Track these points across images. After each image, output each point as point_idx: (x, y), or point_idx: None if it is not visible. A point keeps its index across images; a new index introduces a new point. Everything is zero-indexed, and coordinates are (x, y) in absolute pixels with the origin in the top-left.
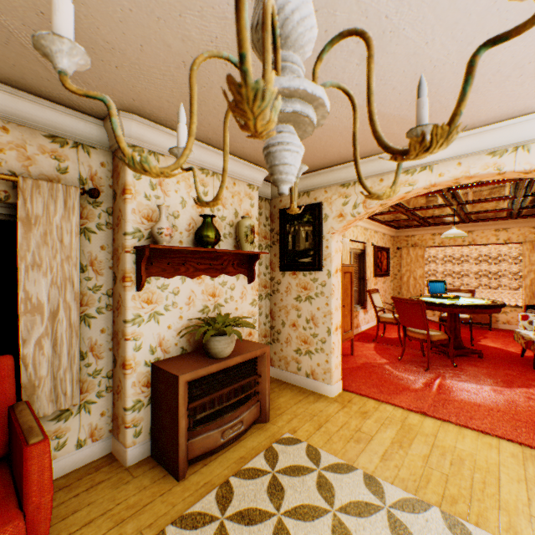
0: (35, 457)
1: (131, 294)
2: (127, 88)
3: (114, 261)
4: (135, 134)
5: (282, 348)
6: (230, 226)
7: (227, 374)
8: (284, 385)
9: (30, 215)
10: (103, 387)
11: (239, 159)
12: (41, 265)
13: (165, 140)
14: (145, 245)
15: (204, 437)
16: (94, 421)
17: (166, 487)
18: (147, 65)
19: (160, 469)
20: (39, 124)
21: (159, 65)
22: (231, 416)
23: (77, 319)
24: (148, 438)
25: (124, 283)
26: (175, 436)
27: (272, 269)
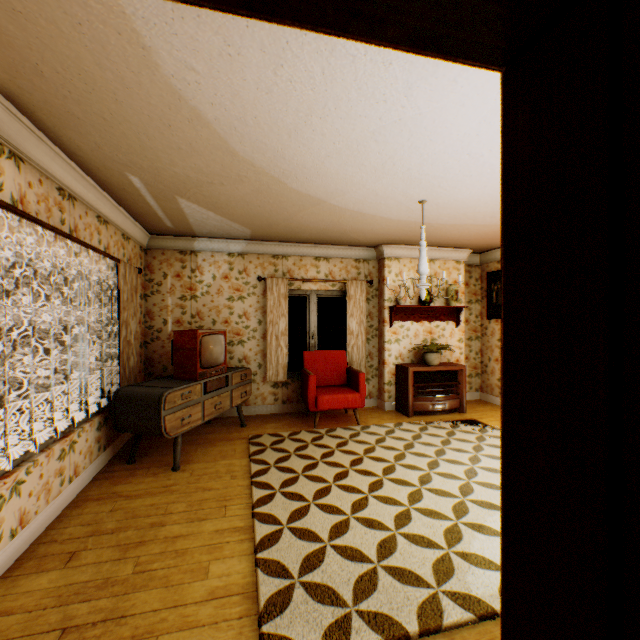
0: (361, 377)
1: (386, 329)
2: (386, 239)
3: (378, 313)
4: (388, 252)
5: (488, 377)
6: (441, 290)
7: (436, 376)
8: (487, 404)
9: (350, 295)
10: (373, 374)
11: (447, 248)
12: (353, 315)
13: (402, 251)
14: (393, 305)
15: (421, 403)
16: (370, 389)
17: (402, 417)
18: (395, 234)
19: (400, 413)
20: (351, 256)
21: (399, 233)
22: (438, 399)
23: (364, 339)
24: (394, 401)
25: (383, 324)
26: (406, 397)
27: (480, 318)
